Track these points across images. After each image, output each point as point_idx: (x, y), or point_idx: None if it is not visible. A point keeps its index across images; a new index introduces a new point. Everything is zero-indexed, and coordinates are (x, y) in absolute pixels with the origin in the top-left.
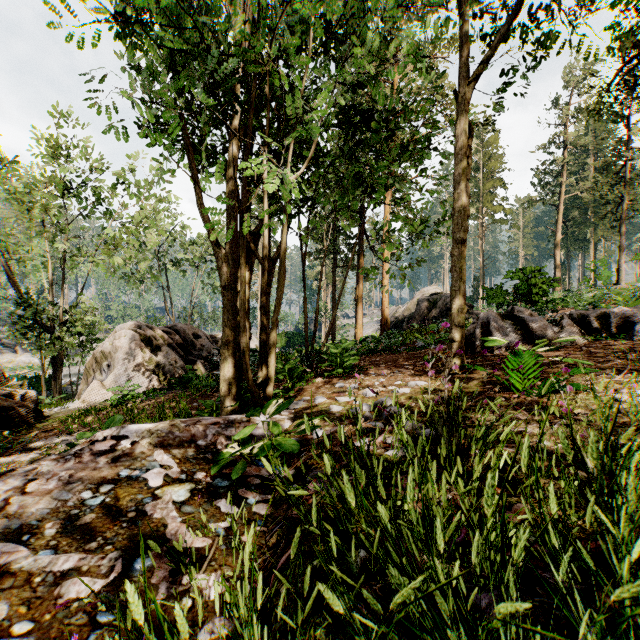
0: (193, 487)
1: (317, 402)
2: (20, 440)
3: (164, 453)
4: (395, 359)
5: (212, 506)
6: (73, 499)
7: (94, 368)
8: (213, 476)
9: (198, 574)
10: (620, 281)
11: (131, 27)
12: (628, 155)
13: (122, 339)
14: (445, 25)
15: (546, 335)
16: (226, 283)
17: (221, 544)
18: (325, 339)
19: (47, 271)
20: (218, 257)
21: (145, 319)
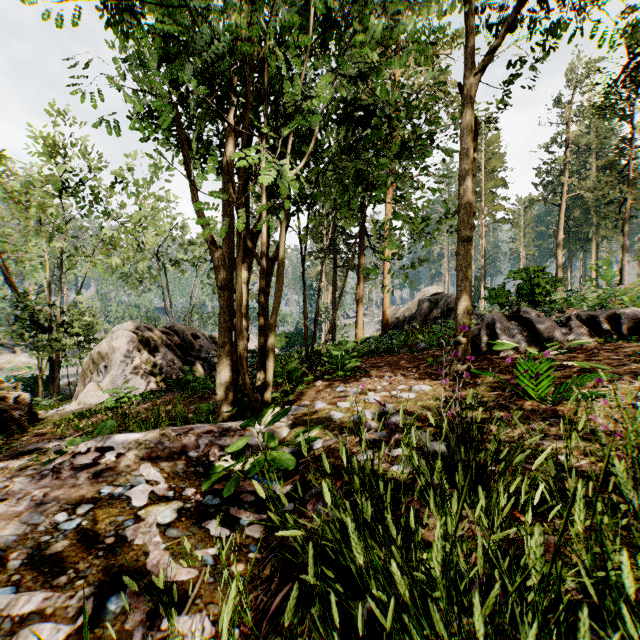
0: (181, 506)
1: (317, 408)
2: (12, 444)
3: (151, 466)
4: (397, 361)
5: (201, 529)
6: (45, 523)
7: (91, 369)
8: (203, 493)
9: (180, 615)
10: (623, 281)
11: (121, 13)
12: (631, 154)
13: (119, 340)
14: (452, 11)
15: (554, 337)
16: (222, 283)
17: (208, 577)
18: (325, 340)
19: (45, 271)
20: (214, 256)
21: (144, 319)
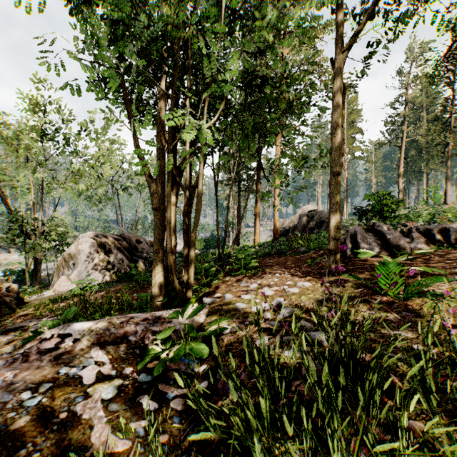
0: (121, 383)
1: (226, 299)
2: (3, 322)
3: (100, 350)
4: (285, 261)
5: (135, 403)
6: (13, 401)
7: (63, 265)
8: (139, 371)
9: None
10: (446, 201)
11: (80, 6)
12: (452, 110)
13: (83, 244)
14: (327, 4)
15: (400, 245)
16: (156, 206)
17: (139, 449)
18: (232, 246)
19: (31, 194)
20: (150, 186)
21: (102, 229)
